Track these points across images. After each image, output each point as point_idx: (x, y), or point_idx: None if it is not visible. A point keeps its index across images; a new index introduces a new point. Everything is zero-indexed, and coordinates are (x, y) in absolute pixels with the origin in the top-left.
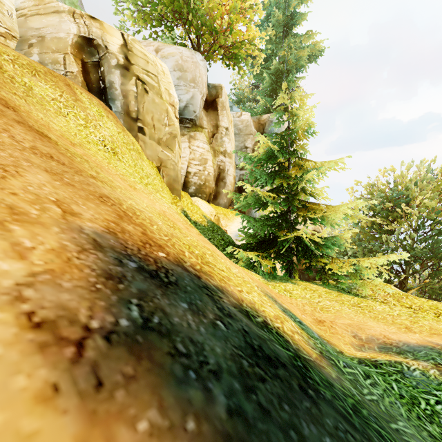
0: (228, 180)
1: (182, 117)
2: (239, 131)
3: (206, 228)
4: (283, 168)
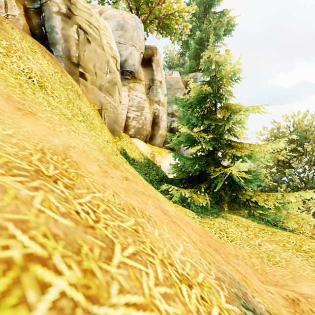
0: (162, 125)
1: (123, 70)
2: (171, 86)
3: (142, 164)
4: (210, 111)
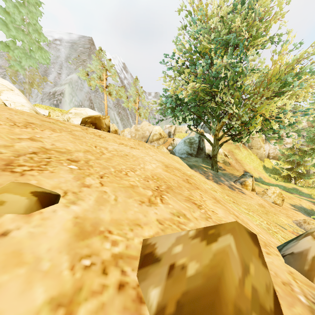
0: None
1: (265, 138)
2: None
3: (270, 169)
4: None
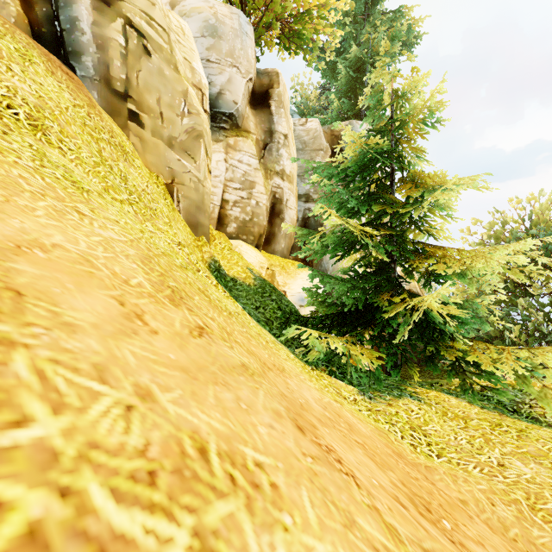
0: (288, 216)
1: (215, 111)
2: (304, 145)
3: (251, 289)
4: (382, 187)
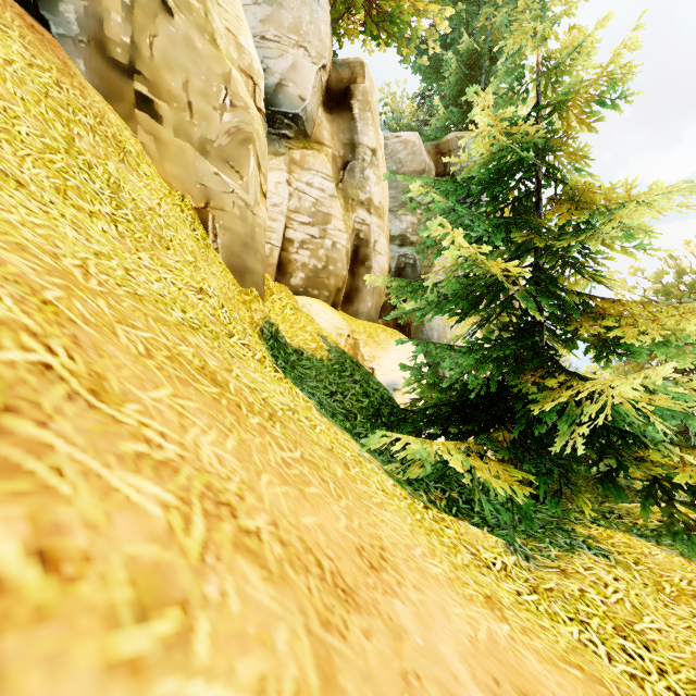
0: (377, 263)
1: (273, 111)
2: (398, 168)
3: (324, 365)
4: (522, 210)
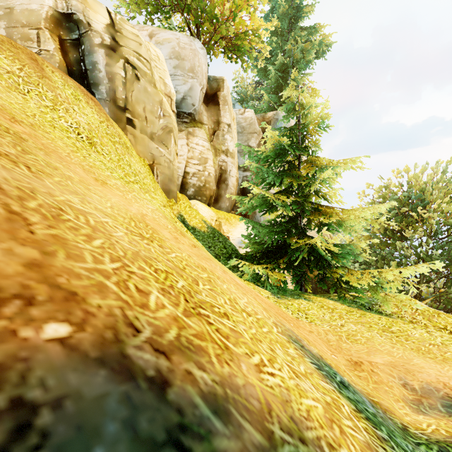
0: (231, 182)
1: (179, 111)
2: (243, 129)
3: (205, 234)
4: (293, 167)
